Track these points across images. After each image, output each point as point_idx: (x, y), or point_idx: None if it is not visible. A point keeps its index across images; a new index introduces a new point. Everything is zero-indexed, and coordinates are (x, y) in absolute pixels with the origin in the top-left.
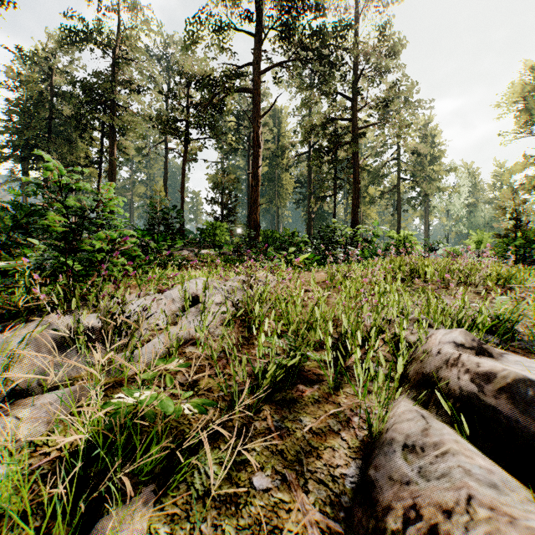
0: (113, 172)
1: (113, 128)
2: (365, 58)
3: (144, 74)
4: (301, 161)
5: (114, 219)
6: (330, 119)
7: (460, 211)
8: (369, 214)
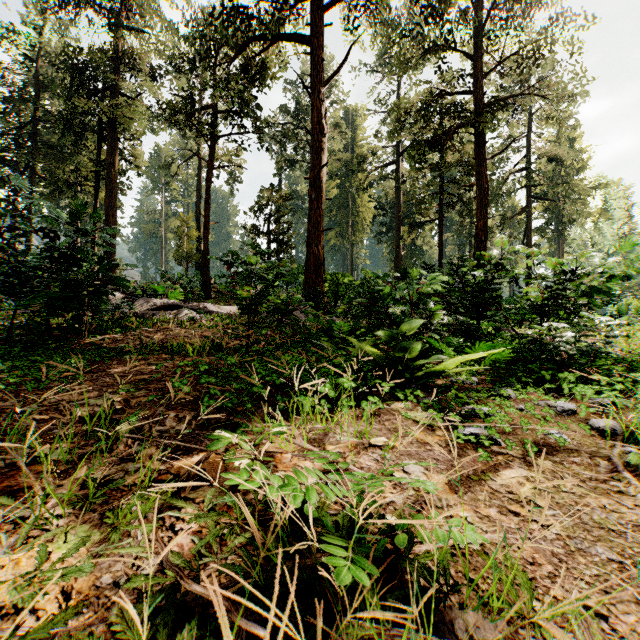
0: (111, 190)
1: (112, 126)
2: None
3: (160, 52)
4: (385, 176)
5: (112, 259)
6: (437, 94)
7: (612, 244)
8: None
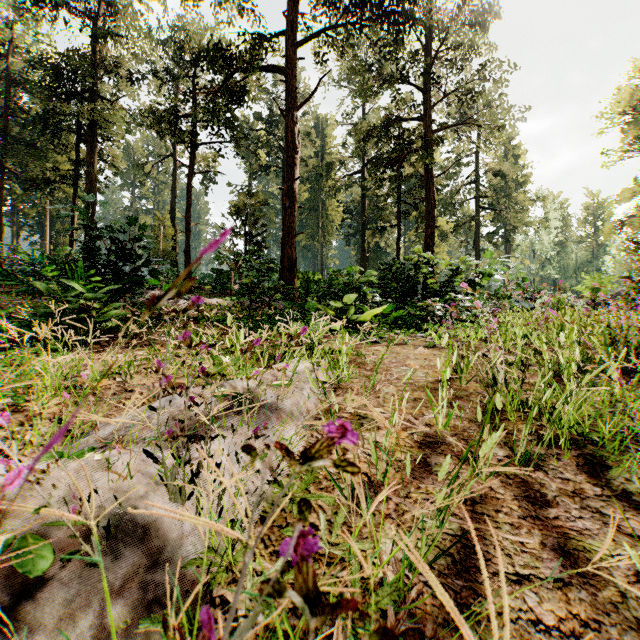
0: (92, 190)
1: (92, 128)
2: (441, 39)
3: (138, 58)
4: (352, 184)
5: None
6: (394, 119)
7: (549, 250)
8: (438, 253)
